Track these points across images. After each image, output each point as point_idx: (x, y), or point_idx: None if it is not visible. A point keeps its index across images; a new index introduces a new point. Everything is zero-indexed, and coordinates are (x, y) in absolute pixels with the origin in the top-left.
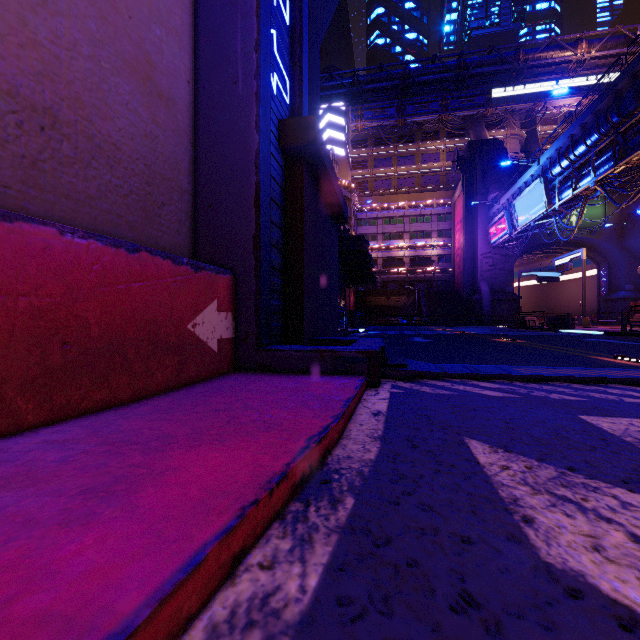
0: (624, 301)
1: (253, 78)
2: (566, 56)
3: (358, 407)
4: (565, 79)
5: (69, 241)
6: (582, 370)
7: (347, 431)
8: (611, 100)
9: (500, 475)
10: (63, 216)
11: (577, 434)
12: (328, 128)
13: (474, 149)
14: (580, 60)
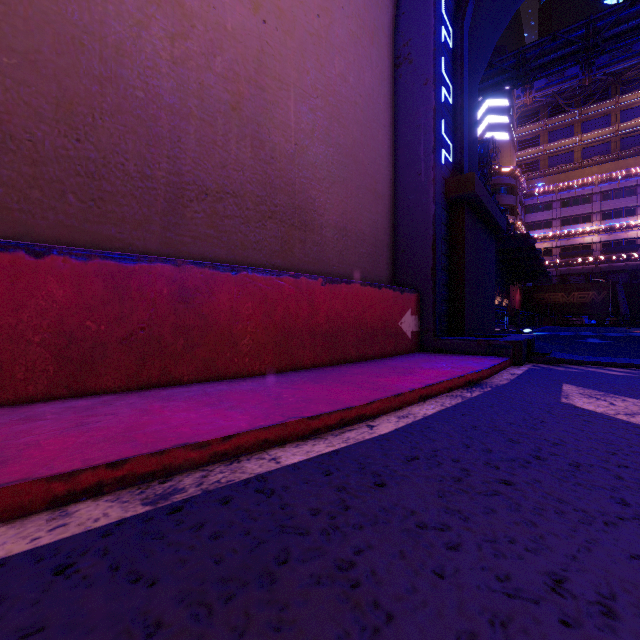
0: None
1: (431, 170)
2: None
3: (502, 371)
4: None
5: (362, 288)
6: None
7: (492, 377)
8: None
9: (569, 391)
10: (348, 273)
11: None
12: (488, 114)
13: None
14: None
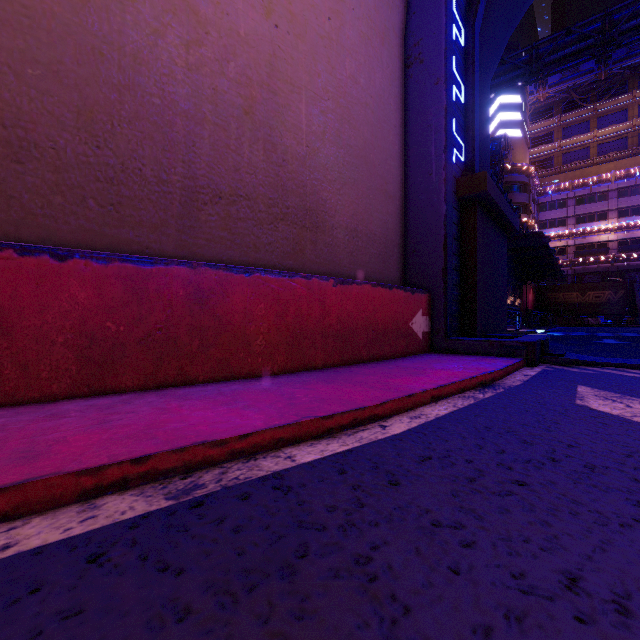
0: None
1: (442, 170)
2: None
3: (515, 372)
4: None
5: (373, 289)
6: None
7: (505, 378)
8: None
9: (584, 393)
10: (359, 274)
11: None
12: (499, 111)
13: None
14: None
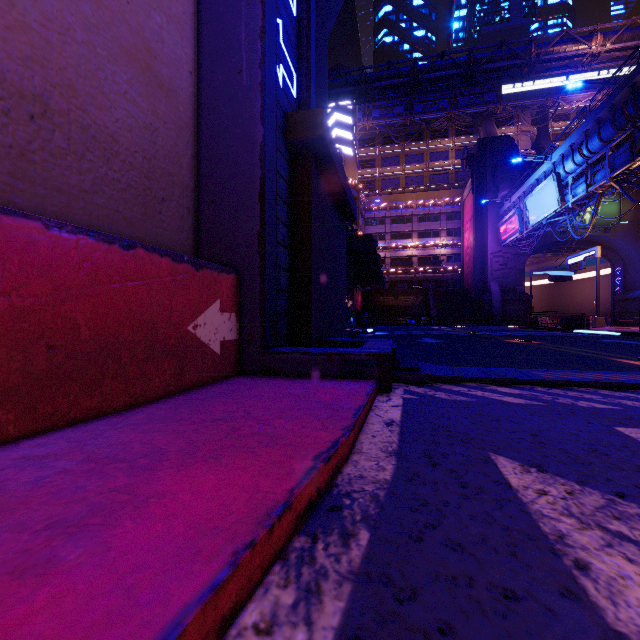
0: (639, 301)
1: (258, 67)
2: (580, 49)
3: (369, 415)
4: (578, 74)
5: (56, 236)
6: (608, 374)
7: (358, 444)
8: (628, 93)
9: (538, 502)
10: (55, 211)
11: (618, 450)
12: (335, 127)
13: (484, 146)
14: (594, 53)
